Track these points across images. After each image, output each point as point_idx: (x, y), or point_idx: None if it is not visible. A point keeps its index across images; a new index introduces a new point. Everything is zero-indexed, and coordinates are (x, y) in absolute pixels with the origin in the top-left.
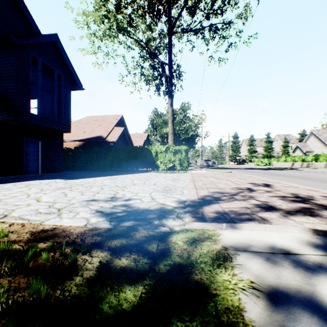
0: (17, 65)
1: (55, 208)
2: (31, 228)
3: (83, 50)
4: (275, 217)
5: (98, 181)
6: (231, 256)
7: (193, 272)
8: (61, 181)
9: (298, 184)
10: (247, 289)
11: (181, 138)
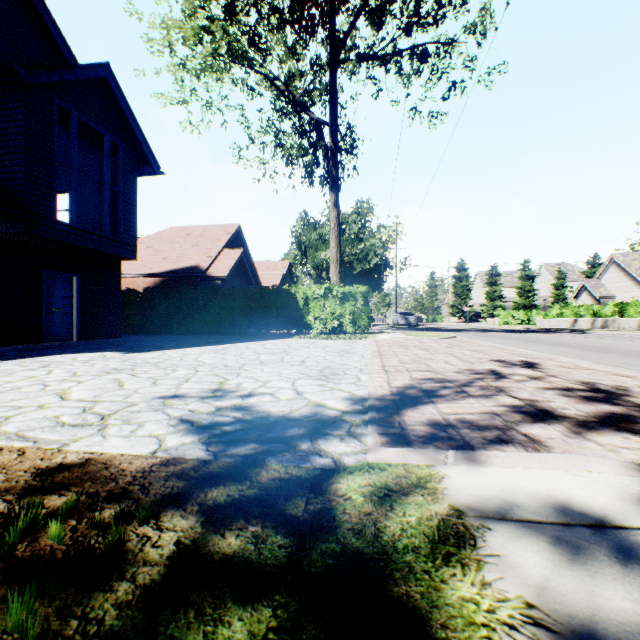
0: (29, 124)
1: (95, 414)
2: (37, 459)
3: (160, 97)
4: (556, 435)
5: (190, 355)
6: (474, 534)
7: (388, 575)
8: (115, 355)
9: (591, 363)
10: (520, 626)
11: (355, 270)
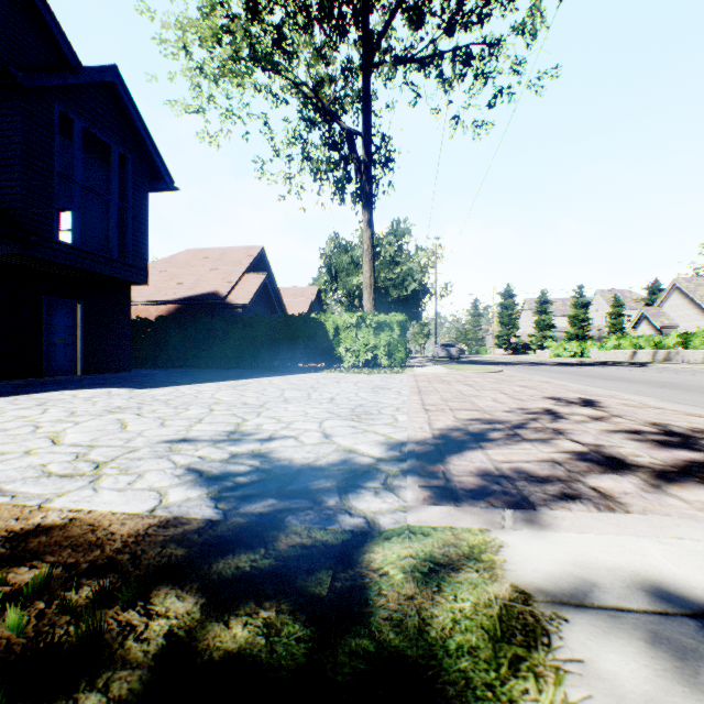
0: (27, 133)
1: (89, 462)
2: (12, 519)
3: (175, 104)
4: (631, 489)
5: (206, 392)
6: (547, 628)
7: (439, 692)
8: (122, 392)
9: (658, 400)
10: None
11: (391, 297)
